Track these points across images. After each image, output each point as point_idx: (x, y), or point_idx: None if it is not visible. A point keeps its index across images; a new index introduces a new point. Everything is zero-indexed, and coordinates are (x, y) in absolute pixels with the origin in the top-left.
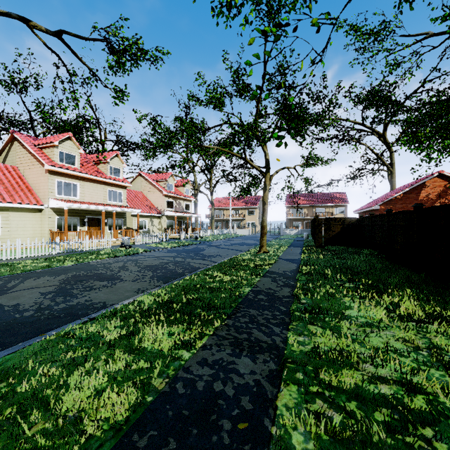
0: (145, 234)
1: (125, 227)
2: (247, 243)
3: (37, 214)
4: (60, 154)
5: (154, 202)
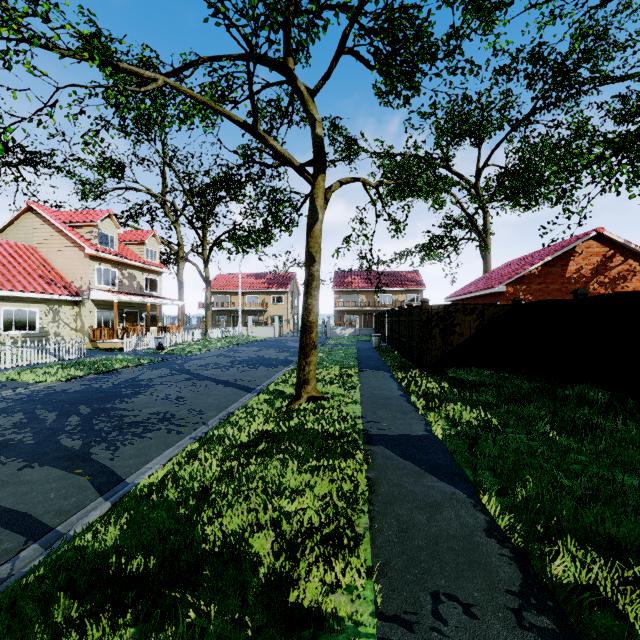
0: None
1: None
2: (267, 359)
3: None
4: None
5: (64, 271)
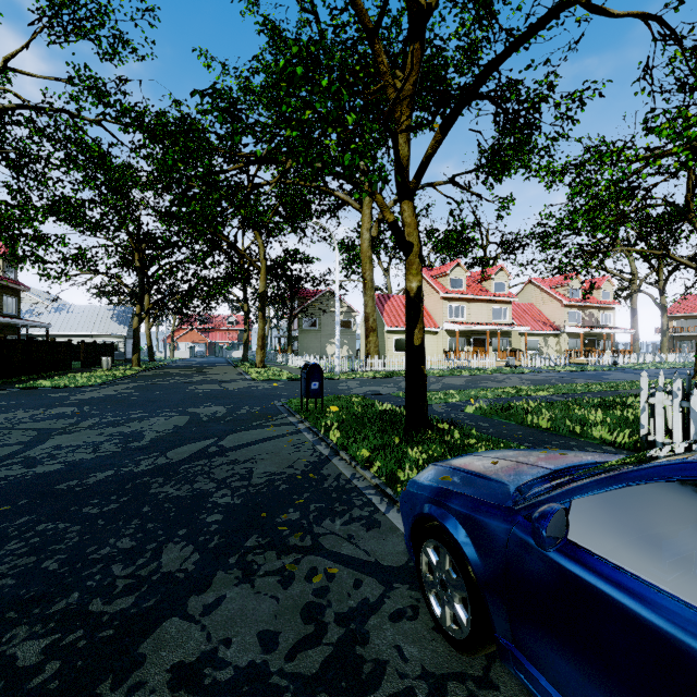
0: (533, 356)
1: (510, 348)
2: None
3: (434, 336)
4: (451, 281)
5: (549, 316)
